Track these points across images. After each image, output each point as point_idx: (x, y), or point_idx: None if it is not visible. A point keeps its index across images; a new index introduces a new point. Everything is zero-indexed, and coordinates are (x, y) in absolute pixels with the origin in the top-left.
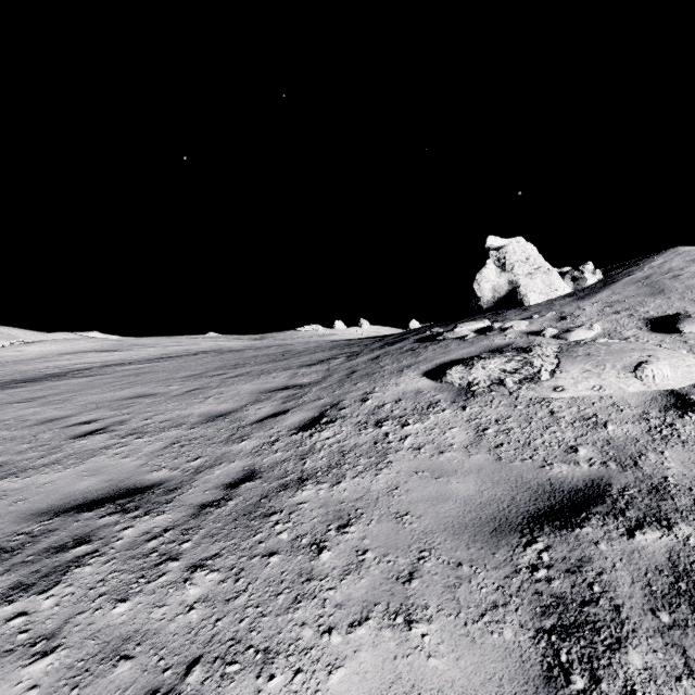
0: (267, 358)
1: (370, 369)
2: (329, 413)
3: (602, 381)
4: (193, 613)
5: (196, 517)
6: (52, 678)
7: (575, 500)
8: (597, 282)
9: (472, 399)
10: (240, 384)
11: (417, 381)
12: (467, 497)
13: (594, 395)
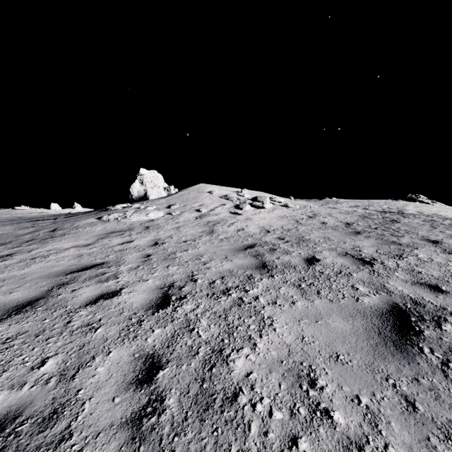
0: (8, 220)
1: (76, 219)
2: (59, 228)
3: (140, 217)
4: (35, 247)
5: (21, 244)
6: (9, 252)
7: (115, 232)
8: (175, 193)
9: (108, 223)
10: (3, 227)
11: (93, 220)
12: (95, 234)
13: (137, 220)
